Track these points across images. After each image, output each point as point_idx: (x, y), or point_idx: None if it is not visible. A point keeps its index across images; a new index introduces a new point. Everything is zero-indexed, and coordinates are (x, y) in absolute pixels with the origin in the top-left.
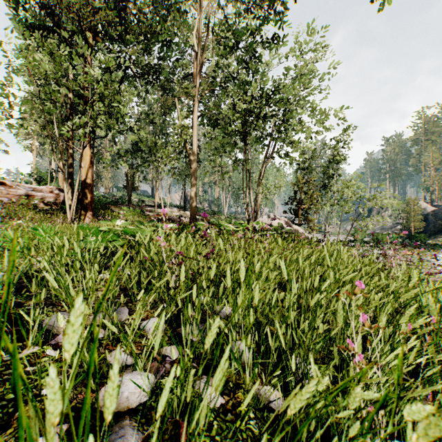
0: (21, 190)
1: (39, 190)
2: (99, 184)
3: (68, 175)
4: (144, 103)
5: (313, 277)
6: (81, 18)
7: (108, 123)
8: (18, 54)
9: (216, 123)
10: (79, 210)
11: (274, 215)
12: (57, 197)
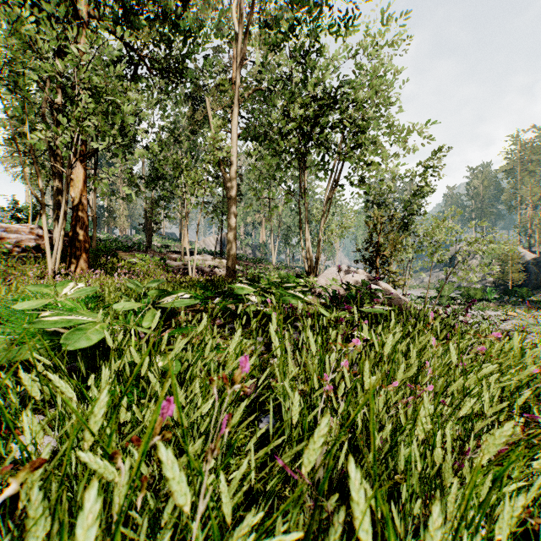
0: None
1: (15, 231)
2: (112, 224)
3: (55, 210)
4: (167, 116)
5: None
6: None
7: (103, 129)
8: None
9: (263, 137)
10: (67, 258)
11: (347, 267)
12: (41, 241)
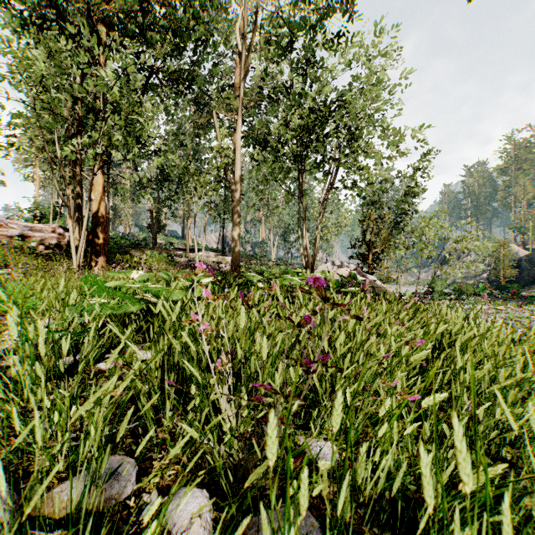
0: (15, 229)
1: (38, 230)
2: (117, 223)
3: (76, 210)
4: (173, 121)
5: (462, 375)
6: (91, 7)
7: (126, 141)
8: (5, 48)
9: (264, 144)
10: (88, 255)
11: (340, 262)
12: (62, 239)
